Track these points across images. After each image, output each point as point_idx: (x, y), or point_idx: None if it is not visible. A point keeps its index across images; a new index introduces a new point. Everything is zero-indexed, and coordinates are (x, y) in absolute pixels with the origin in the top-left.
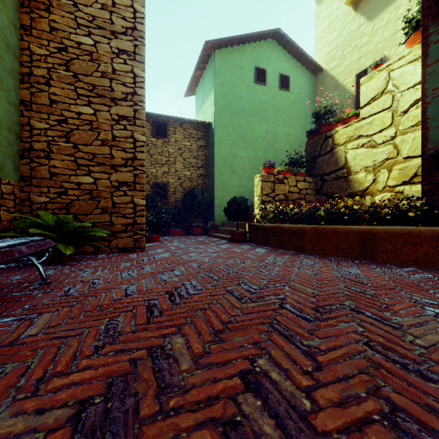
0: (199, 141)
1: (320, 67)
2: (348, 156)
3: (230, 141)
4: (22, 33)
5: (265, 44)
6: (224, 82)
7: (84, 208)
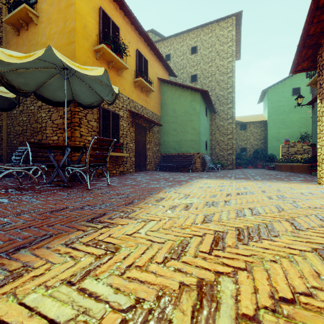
0: (261, 128)
1: None
2: None
3: (276, 127)
4: (210, 126)
5: (299, 75)
6: (273, 102)
7: (221, 159)
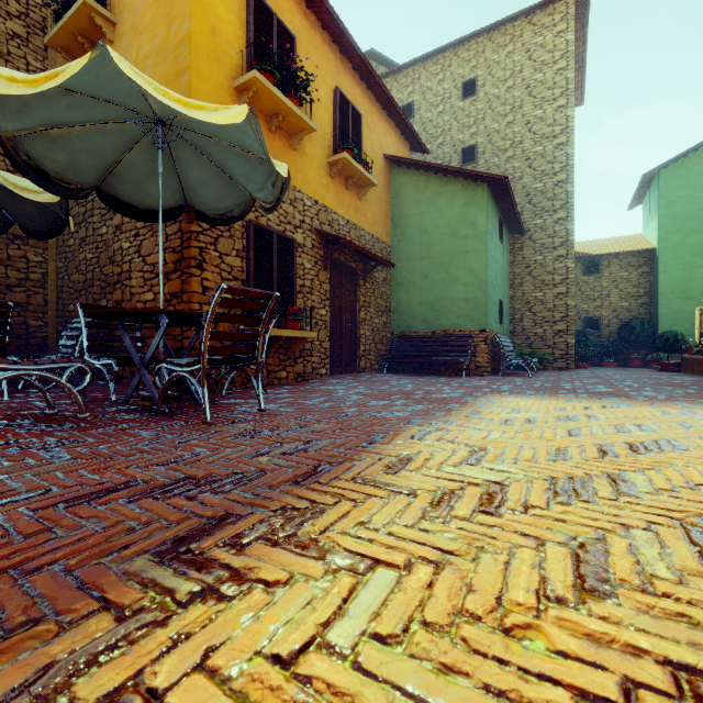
0: (640, 268)
1: None
2: None
3: (682, 264)
4: (510, 265)
5: None
6: (673, 201)
7: (538, 346)
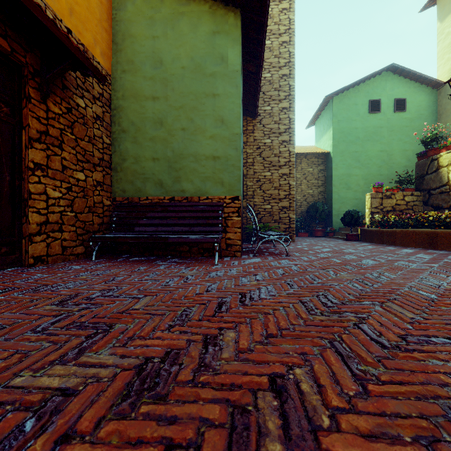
0: (319, 166)
1: (442, 82)
2: (449, 175)
3: (345, 164)
4: (243, 145)
5: (379, 78)
6: (341, 120)
7: (267, 220)
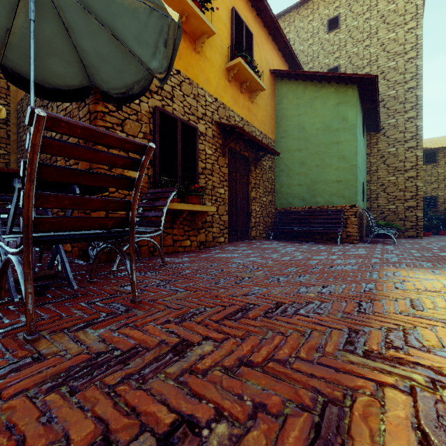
0: None
1: None
2: None
3: None
4: (367, 156)
5: None
6: None
7: (391, 219)
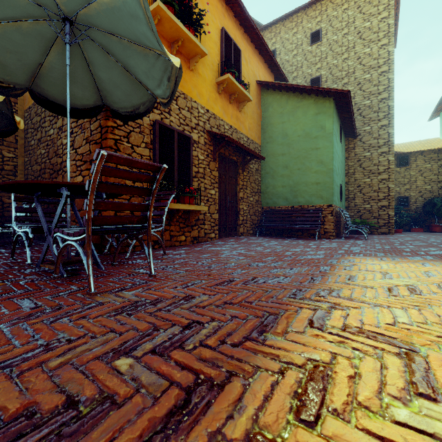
0: (439, 161)
1: None
2: None
3: None
4: (345, 160)
5: None
6: None
7: (367, 217)
